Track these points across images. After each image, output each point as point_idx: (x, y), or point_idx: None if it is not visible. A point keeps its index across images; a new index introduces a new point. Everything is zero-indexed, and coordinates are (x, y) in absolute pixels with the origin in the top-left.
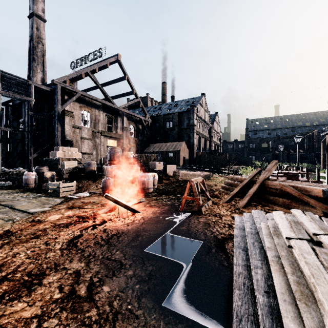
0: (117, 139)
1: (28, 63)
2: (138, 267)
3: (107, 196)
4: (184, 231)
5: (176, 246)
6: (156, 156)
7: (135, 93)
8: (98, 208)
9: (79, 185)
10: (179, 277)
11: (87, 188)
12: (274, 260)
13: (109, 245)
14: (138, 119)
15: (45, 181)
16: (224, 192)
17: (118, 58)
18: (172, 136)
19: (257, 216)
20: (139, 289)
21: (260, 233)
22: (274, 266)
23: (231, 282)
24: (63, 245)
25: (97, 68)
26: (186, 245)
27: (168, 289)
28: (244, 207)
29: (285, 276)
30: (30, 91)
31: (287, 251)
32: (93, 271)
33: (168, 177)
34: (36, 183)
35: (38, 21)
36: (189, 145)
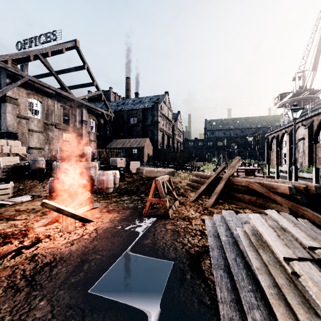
0: (75, 133)
1: None
2: None
3: (45, 203)
4: (149, 246)
5: (138, 275)
6: (118, 151)
7: (96, 85)
8: (35, 219)
9: (19, 187)
10: None
11: (31, 190)
12: (274, 293)
13: (31, 289)
14: (99, 113)
15: None
16: (189, 189)
17: (76, 44)
18: (136, 132)
19: (230, 219)
20: None
21: (241, 245)
22: (278, 306)
23: None
24: None
25: (50, 51)
26: (151, 271)
27: None
28: (212, 206)
29: None
30: None
31: (284, 276)
32: None
33: (132, 174)
34: None
35: None
36: (153, 141)
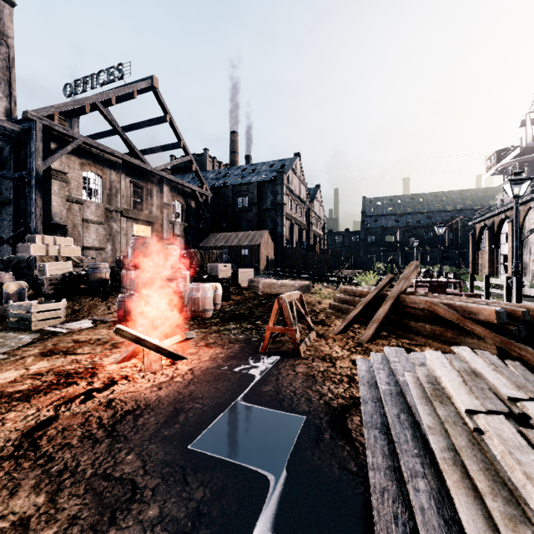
0: (151, 223)
1: None
2: (172, 493)
3: (120, 330)
4: (270, 395)
5: (254, 431)
6: (219, 253)
7: (183, 146)
8: (103, 353)
9: (74, 307)
10: (261, 513)
11: (90, 313)
12: (448, 458)
13: (113, 440)
14: (189, 191)
15: (6, 300)
16: (334, 314)
17: (153, 84)
18: (247, 221)
19: (396, 359)
20: None
21: (408, 396)
22: (451, 473)
23: (369, 515)
24: (5, 447)
25: (114, 97)
26: (274, 427)
27: None
28: (370, 341)
29: (478, 499)
30: None
31: (467, 437)
32: (63, 518)
33: (241, 289)
34: None
35: None
36: (276, 236)
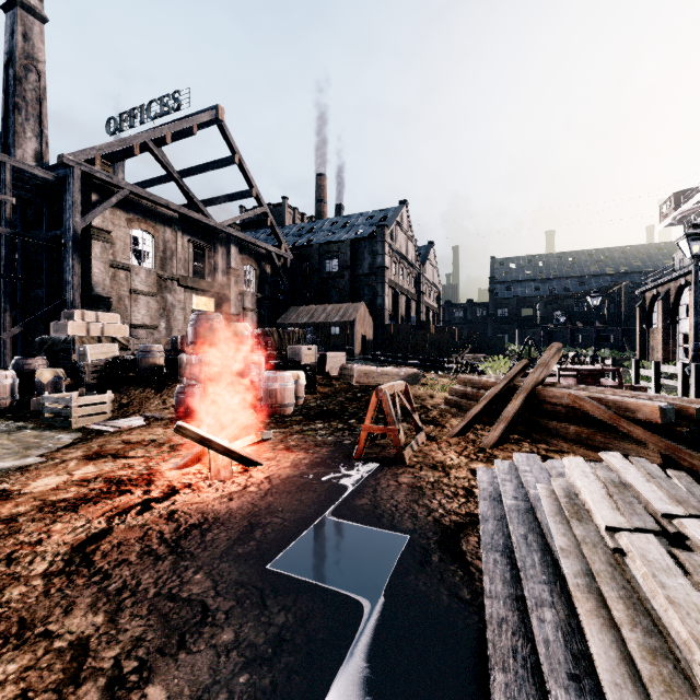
0: (215, 294)
1: (3, 116)
2: (249, 617)
3: (182, 427)
4: (366, 509)
5: (346, 550)
6: (301, 332)
7: (256, 195)
8: (160, 457)
9: (121, 401)
10: (354, 642)
11: (142, 408)
12: (582, 585)
13: (178, 557)
14: (263, 252)
15: (39, 392)
16: (450, 412)
17: (217, 115)
18: (338, 291)
19: (527, 468)
20: (246, 687)
21: (539, 512)
22: (584, 601)
23: (482, 648)
24: (54, 561)
25: (169, 134)
26: (370, 546)
27: (326, 681)
28: (496, 445)
29: (614, 631)
30: (4, 180)
31: (608, 560)
32: (126, 639)
33: (330, 379)
34: (16, 397)
35: (27, 19)
36: (375, 310)
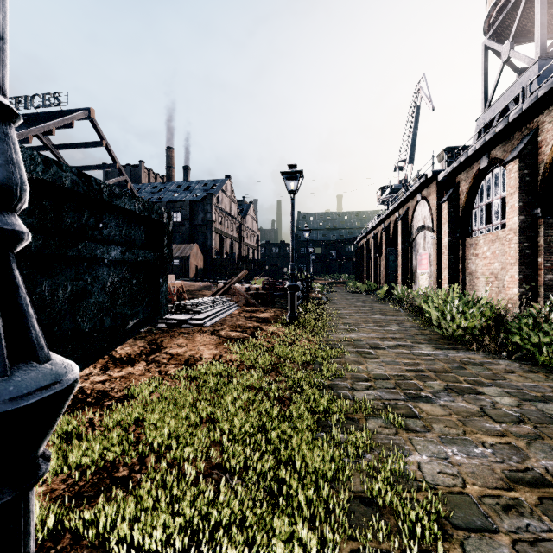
0: None
1: None
2: None
3: None
4: None
5: None
6: None
7: (118, 167)
8: None
9: None
10: None
11: None
12: None
13: None
14: None
15: None
16: None
17: (90, 115)
18: (180, 235)
19: None
20: None
21: None
22: None
23: None
24: None
25: (54, 128)
26: None
27: None
28: None
29: None
30: None
31: None
32: None
33: None
34: None
35: None
36: (206, 248)
